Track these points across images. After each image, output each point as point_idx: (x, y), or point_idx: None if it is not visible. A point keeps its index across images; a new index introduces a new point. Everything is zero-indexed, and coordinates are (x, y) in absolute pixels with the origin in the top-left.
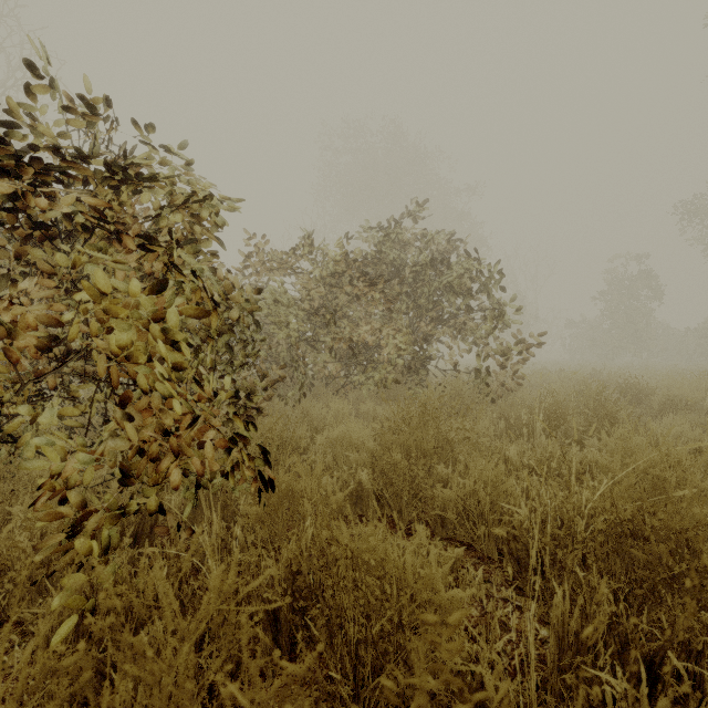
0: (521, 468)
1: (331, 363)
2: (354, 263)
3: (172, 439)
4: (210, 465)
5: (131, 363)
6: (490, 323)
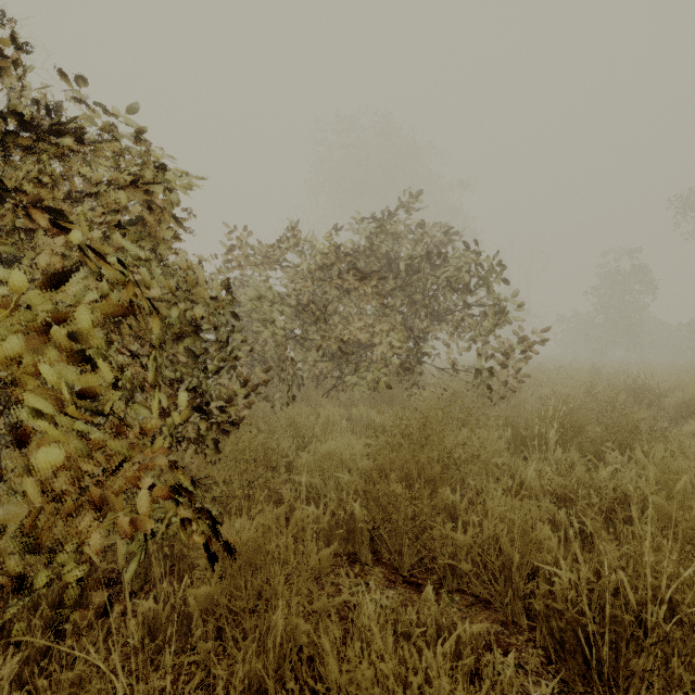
0: (542, 495)
1: (321, 362)
2: (346, 256)
3: (87, 493)
4: (146, 522)
5: (14, 390)
6: (491, 320)
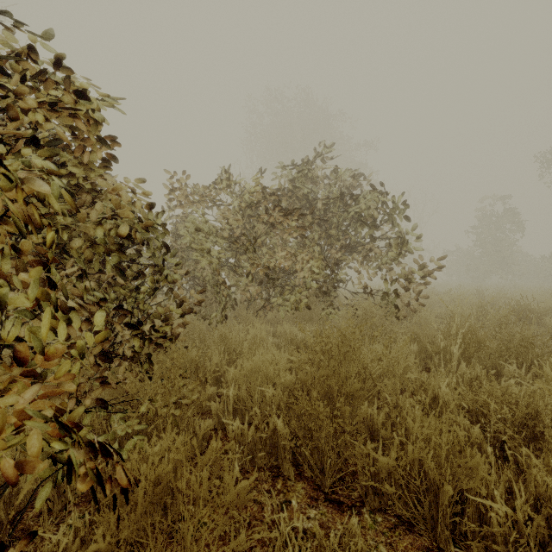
0: (455, 409)
1: (252, 286)
2: (272, 195)
3: None
4: (34, 463)
5: None
6: (396, 250)
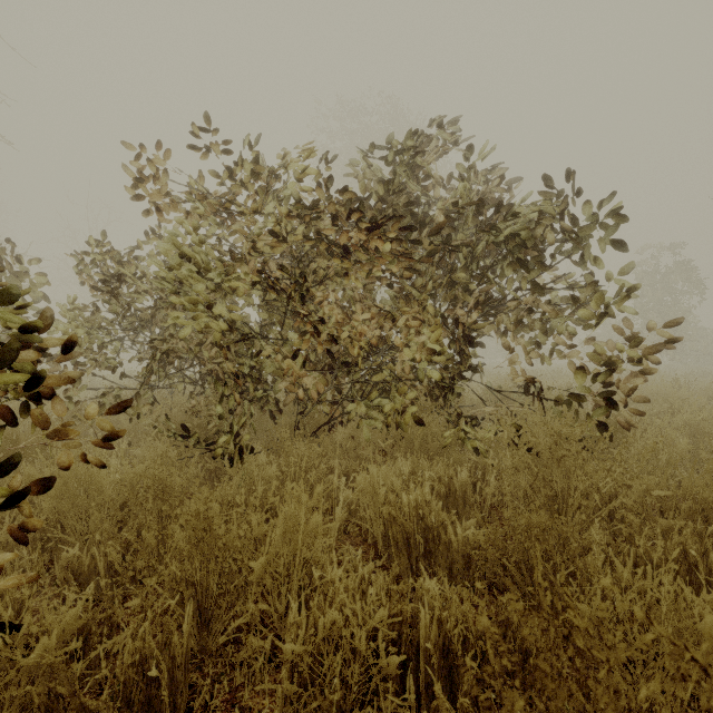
0: None
1: (306, 377)
2: (345, 191)
3: None
4: None
5: None
6: (593, 306)
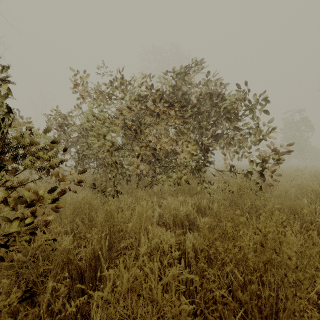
0: None
1: (141, 165)
2: (158, 90)
3: None
4: None
5: None
6: (257, 136)
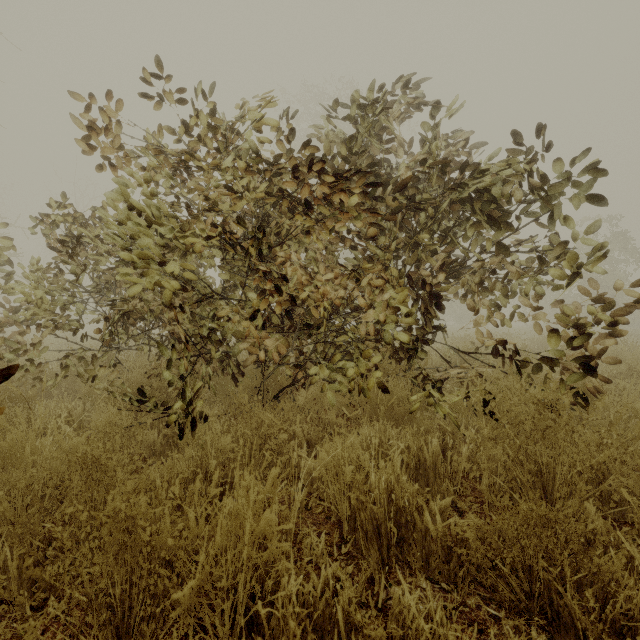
0: None
1: (268, 339)
2: (307, 143)
3: None
4: None
5: None
6: (564, 265)
